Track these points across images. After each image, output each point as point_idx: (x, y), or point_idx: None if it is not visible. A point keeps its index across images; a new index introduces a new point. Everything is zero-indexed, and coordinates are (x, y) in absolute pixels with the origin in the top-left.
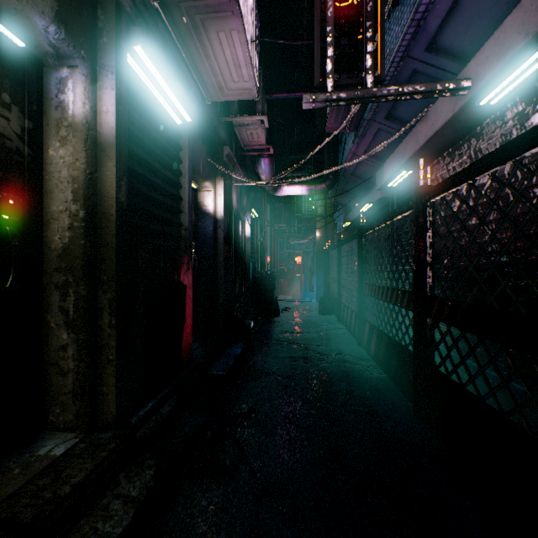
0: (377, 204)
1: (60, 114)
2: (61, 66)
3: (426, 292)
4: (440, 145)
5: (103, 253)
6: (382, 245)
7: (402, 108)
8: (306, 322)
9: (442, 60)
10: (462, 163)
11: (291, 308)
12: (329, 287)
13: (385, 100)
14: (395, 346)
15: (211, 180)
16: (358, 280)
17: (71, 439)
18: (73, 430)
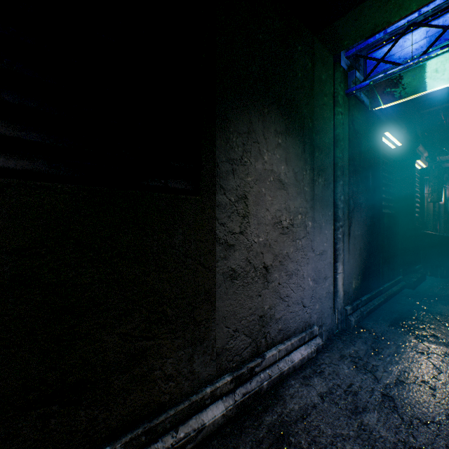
0: None
1: None
2: None
3: None
4: None
5: (428, 221)
6: None
7: None
8: None
9: None
10: None
11: None
12: None
13: None
14: None
15: None
16: None
17: None
18: None
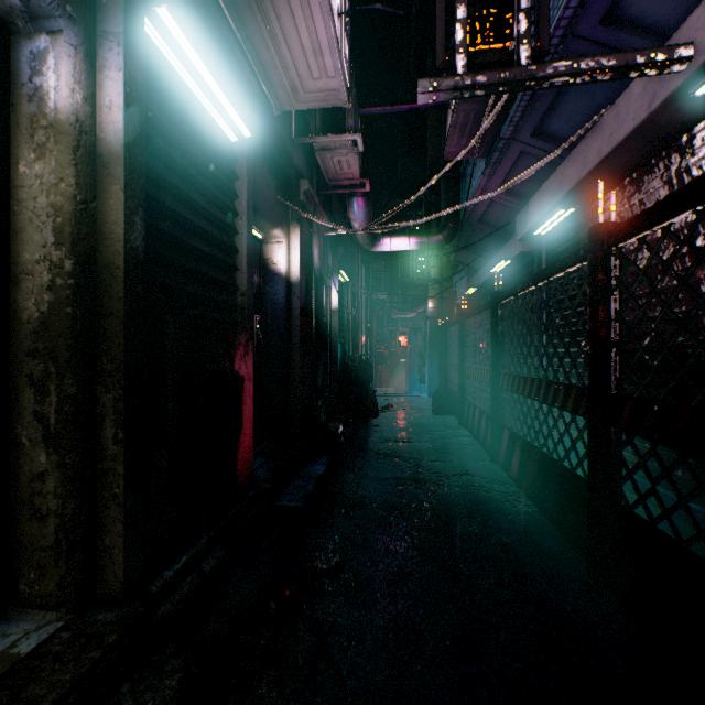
0: (516, 262)
1: (36, 108)
2: (37, 33)
3: (610, 389)
4: (620, 166)
5: (105, 327)
6: (531, 317)
7: (558, 118)
8: (415, 426)
9: (626, 36)
10: (656, 193)
11: (394, 406)
12: (447, 377)
13: (549, 85)
14: (553, 468)
15: (282, 227)
16: (491, 368)
17: (50, 622)
18: (55, 608)
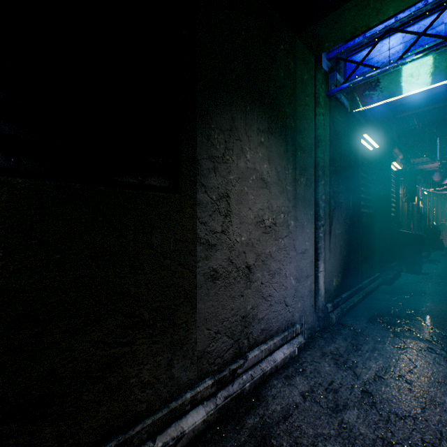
0: None
1: None
2: None
3: None
4: None
5: (403, 220)
6: None
7: None
8: None
9: None
10: None
11: None
12: None
13: None
14: None
15: None
16: None
17: None
18: None
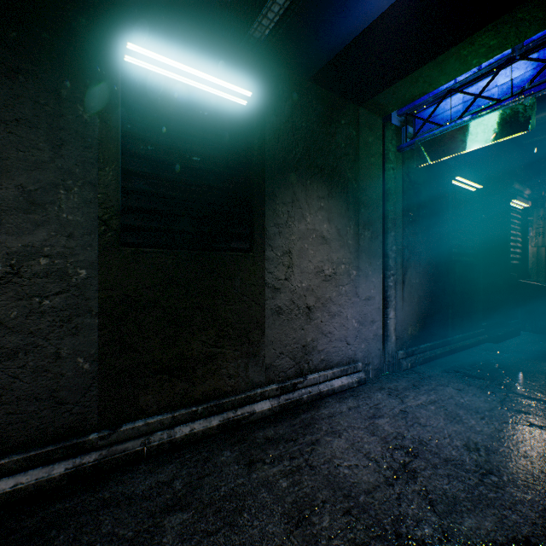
0: None
1: (528, 238)
2: (528, 227)
3: None
4: None
5: (539, 269)
6: None
7: None
8: None
9: None
10: None
11: None
12: None
13: None
14: None
15: None
16: None
17: None
18: None
